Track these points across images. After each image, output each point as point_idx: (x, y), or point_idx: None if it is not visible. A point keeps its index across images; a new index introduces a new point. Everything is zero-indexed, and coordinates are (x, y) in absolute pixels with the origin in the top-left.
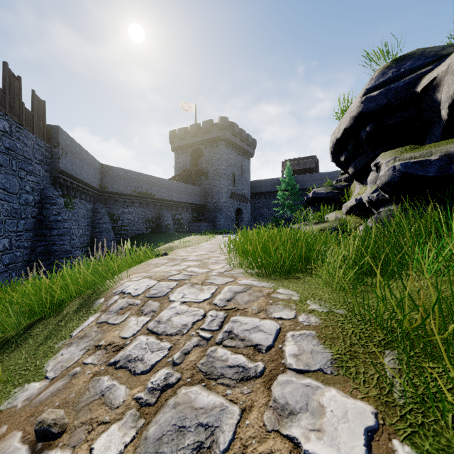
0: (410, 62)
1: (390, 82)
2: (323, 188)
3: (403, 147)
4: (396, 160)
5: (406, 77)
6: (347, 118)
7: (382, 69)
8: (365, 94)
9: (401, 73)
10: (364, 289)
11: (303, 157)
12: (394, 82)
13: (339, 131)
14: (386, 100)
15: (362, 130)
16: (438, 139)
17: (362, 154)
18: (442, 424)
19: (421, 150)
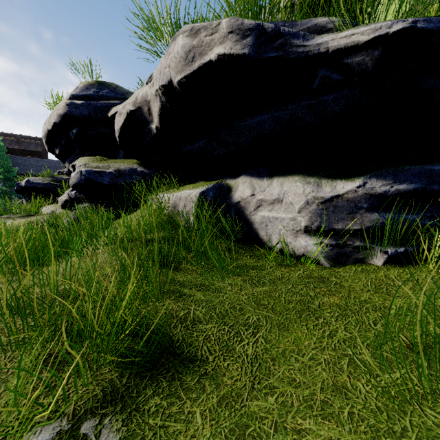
0: (107, 90)
1: (92, 99)
2: (40, 178)
3: (96, 157)
4: (86, 166)
5: (103, 101)
6: (55, 113)
7: (87, 84)
8: (71, 99)
9: (100, 96)
10: (15, 279)
11: (27, 136)
12: (95, 100)
13: (50, 123)
14: (88, 112)
15: (71, 130)
16: (123, 157)
17: (75, 152)
18: (2, 359)
19: (106, 162)
